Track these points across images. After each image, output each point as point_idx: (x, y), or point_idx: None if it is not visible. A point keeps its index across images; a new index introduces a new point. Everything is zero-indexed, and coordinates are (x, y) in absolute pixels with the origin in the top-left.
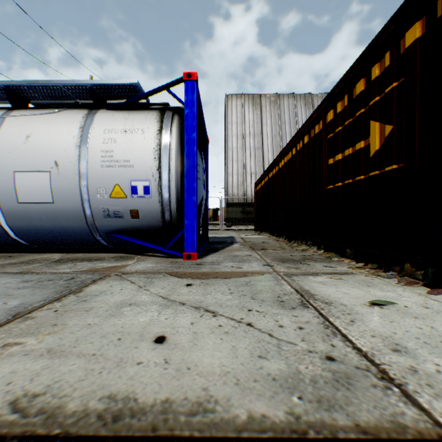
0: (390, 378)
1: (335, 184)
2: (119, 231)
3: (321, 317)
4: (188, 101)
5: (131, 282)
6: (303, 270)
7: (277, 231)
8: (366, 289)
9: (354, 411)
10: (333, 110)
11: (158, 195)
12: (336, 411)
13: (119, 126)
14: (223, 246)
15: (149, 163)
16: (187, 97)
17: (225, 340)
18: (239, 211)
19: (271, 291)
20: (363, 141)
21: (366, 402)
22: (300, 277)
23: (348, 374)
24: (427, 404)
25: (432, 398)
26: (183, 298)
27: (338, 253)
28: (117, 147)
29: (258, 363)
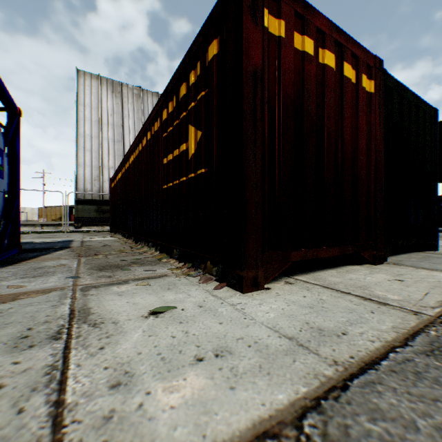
0: None
1: (168, 184)
2: None
3: (62, 352)
4: None
5: None
6: (115, 278)
7: (128, 232)
8: (163, 293)
9: None
10: (167, 109)
11: None
12: None
13: None
14: (39, 254)
15: None
16: None
17: None
18: (94, 210)
19: (30, 320)
20: (186, 143)
21: None
22: (100, 290)
23: None
24: None
25: None
26: None
27: (169, 254)
28: None
29: None
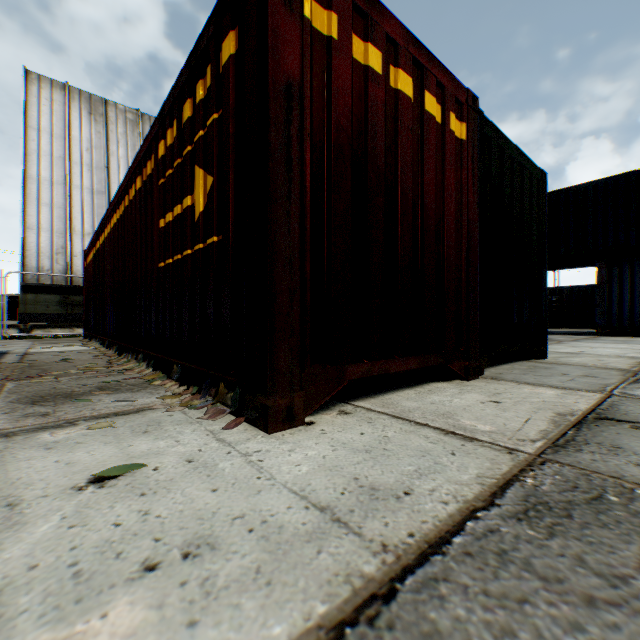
0: None
1: (167, 261)
2: None
3: None
4: None
5: None
6: (55, 417)
7: (110, 337)
8: (133, 440)
9: None
10: (165, 141)
11: None
12: None
13: None
14: None
15: None
16: None
17: None
18: (57, 302)
19: None
20: (191, 196)
21: None
22: (15, 440)
23: None
24: None
25: None
26: None
27: (168, 372)
28: None
29: None
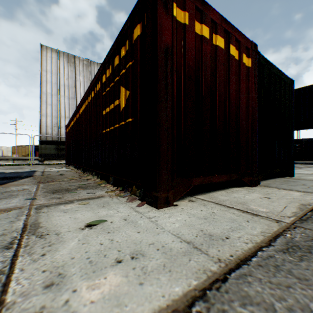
0: None
1: (106, 130)
2: None
3: (10, 259)
4: None
5: None
6: (64, 199)
7: (78, 164)
8: (99, 210)
9: None
10: (105, 75)
11: None
12: None
13: None
14: (8, 181)
15: None
16: None
17: None
18: (54, 148)
19: None
20: (118, 100)
21: None
22: (50, 208)
23: None
24: None
25: None
26: None
27: (107, 180)
28: None
29: None
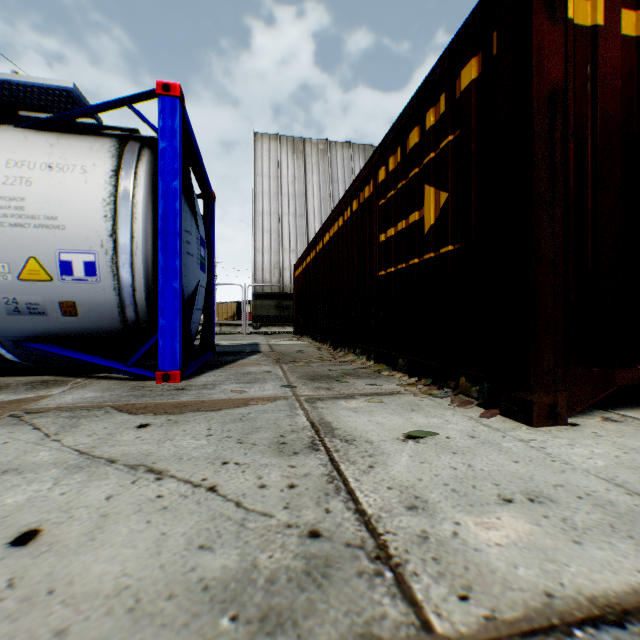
0: (388, 556)
1: (388, 270)
2: (42, 338)
3: (330, 464)
4: (166, 129)
5: (35, 428)
6: (336, 391)
7: (321, 334)
8: (409, 415)
9: (312, 628)
10: (385, 166)
11: (113, 277)
12: (283, 634)
13: (39, 158)
14: (235, 358)
15: (96, 224)
16: (164, 121)
17: (154, 524)
18: (273, 306)
19: (275, 427)
20: (418, 211)
21: (337, 606)
22: (327, 403)
23: (330, 559)
24: (424, 592)
25: (434, 581)
26: (119, 450)
27: (390, 365)
28: (34, 193)
29: (192, 560)
